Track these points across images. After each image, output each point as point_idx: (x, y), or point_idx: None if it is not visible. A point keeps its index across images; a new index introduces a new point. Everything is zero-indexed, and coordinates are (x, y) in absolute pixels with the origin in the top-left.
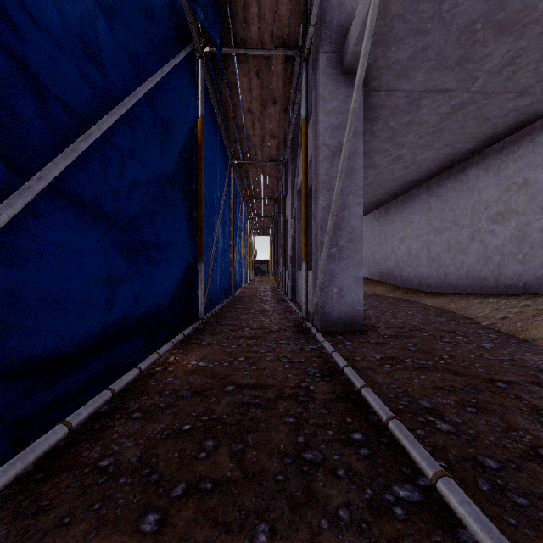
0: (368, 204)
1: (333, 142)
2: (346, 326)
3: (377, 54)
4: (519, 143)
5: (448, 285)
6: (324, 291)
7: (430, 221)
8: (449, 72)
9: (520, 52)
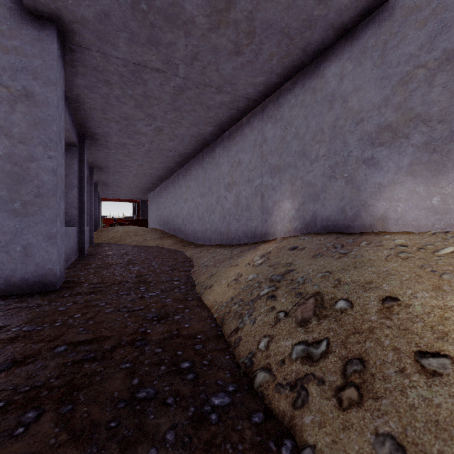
0: (163, 170)
1: (14, 84)
2: (34, 287)
3: (56, 2)
4: (237, 132)
5: (207, 238)
6: (2, 251)
7: (199, 187)
8: (149, 50)
9: (197, 49)
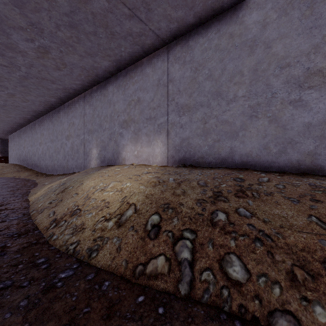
0: (20, 119)
1: None
2: None
3: None
4: (72, 105)
5: (55, 170)
6: None
7: (50, 135)
8: None
9: (32, 63)
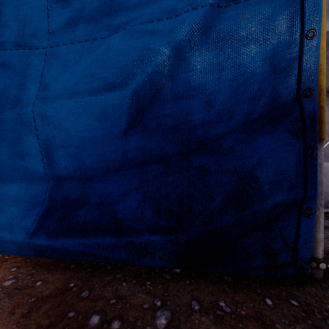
0: None
1: None
2: None
3: None
4: None
5: None
6: None
7: None
8: None
9: None
